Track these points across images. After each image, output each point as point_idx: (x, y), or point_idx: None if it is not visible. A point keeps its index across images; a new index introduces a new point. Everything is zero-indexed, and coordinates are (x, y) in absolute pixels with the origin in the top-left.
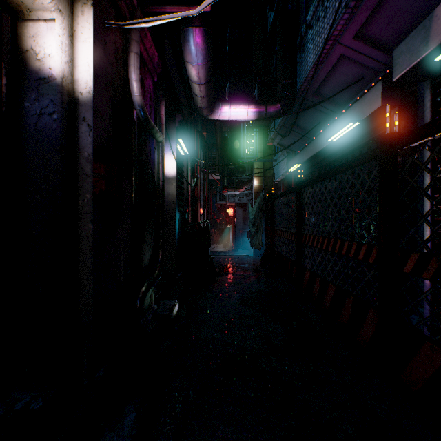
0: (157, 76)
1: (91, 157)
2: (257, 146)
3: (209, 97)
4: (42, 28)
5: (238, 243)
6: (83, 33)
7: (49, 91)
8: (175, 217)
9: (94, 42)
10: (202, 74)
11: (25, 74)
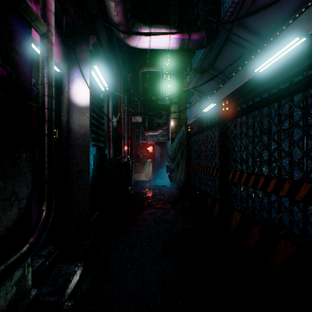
0: None
1: None
2: (174, 90)
3: (124, 5)
4: None
5: (156, 174)
6: None
7: None
8: (88, 152)
9: None
10: None
11: None
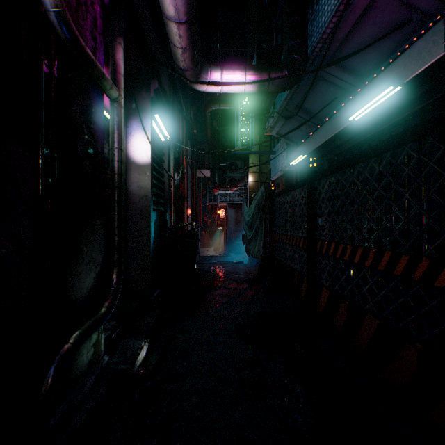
0: None
1: None
2: (253, 136)
3: (193, 50)
4: None
5: (230, 247)
6: None
7: None
8: (149, 218)
9: None
10: (180, 0)
11: None
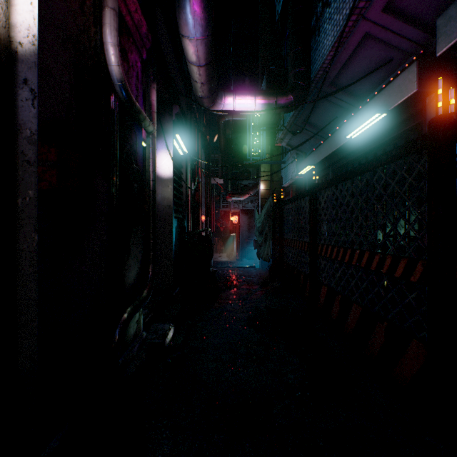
0: (147, 53)
1: (36, 136)
2: (264, 147)
3: (210, 84)
4: None
5: (242, 253)
6: None
7: None
8: (171, 224)
9: None
10: (201, 51)
11: None
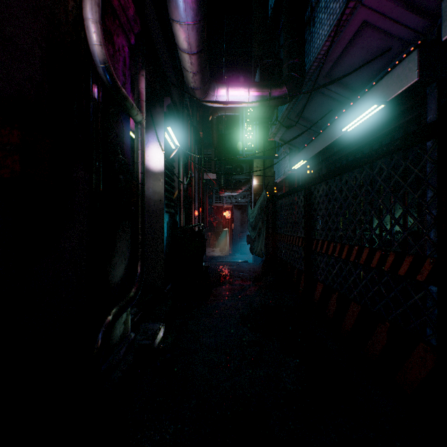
0: (135, 38)
1: None
2: (257, 141)
3: (202, 74)
4: None
5: (235, 247)
6: None
7: None
8: (163, 219)
9: None
10: (193, 38)
11: None
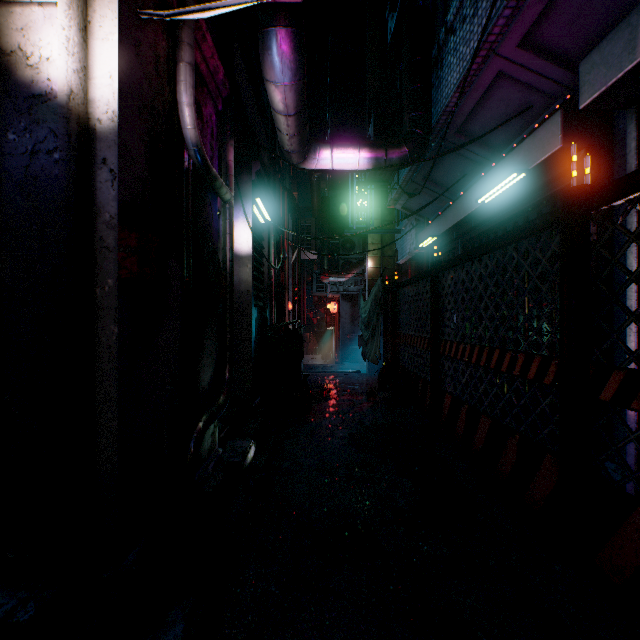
0: (222, 102)
1: (116, 221)
2: (372, 210)
3: (301, 135)
4: (36, 16)
5: (343, 353)
6: (103, 26)
7: (47, 116)
8: (250, 315)
9: (119, 40)
10: (290, 99)
11: (10, 88)
